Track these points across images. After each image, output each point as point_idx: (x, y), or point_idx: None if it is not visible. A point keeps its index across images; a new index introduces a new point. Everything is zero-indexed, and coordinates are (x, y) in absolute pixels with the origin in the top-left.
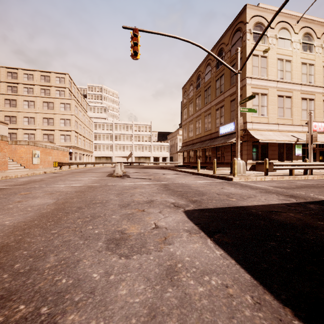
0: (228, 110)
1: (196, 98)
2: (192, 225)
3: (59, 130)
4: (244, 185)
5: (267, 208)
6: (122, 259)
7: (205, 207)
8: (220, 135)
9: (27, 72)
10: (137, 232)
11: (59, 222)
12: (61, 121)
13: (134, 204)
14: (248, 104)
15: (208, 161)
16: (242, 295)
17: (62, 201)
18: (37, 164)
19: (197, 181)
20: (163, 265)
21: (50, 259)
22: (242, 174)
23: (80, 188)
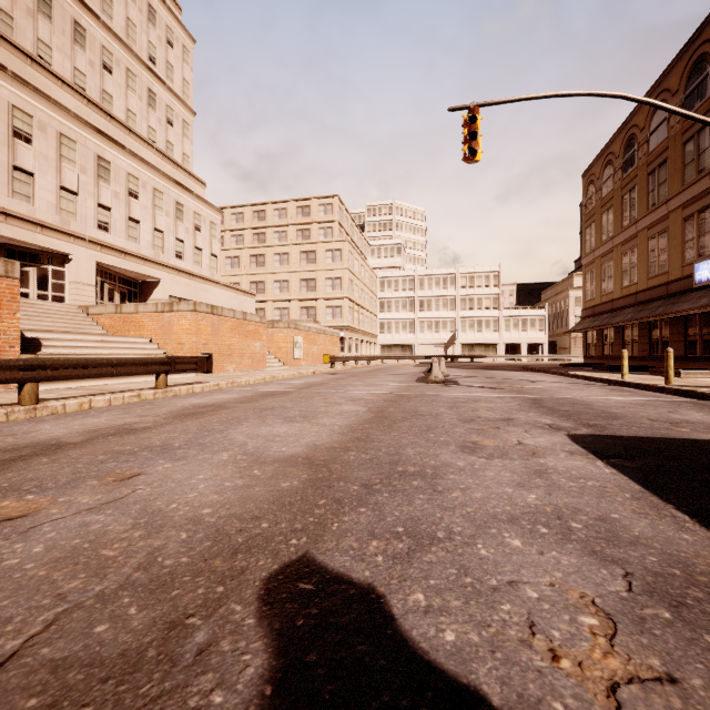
0: None
1: (621, 197)
2: (577, 448)
3: (325, 298)
4: None
5: None
6: (482, 459)
7: (610, 433)
8: (699, 285)
9: (278, 206)
10: (494, 445)
11: (393, 428)
12: (326, 282)
13: (481, 420)
14: None
15: (659, 354)
16: (621, 493)
17: (376, 409)
18: (299, 359)
19: (612, 398)
20: (530, 468)
21: (409, 451)
22: None
23: (386, 396)
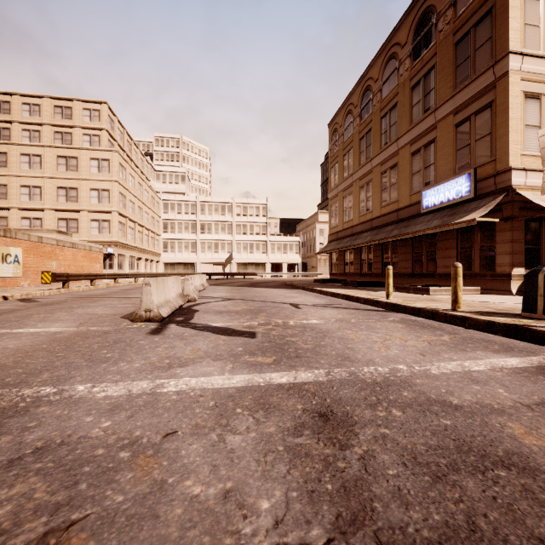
0: (447, 148)
1: (359, 139)
2: None
3: (89, 211)
4: None
5: None
6: None
7: None
8: (426, 210)
9: (29, 101)
10: None
11: None
12: (91, 193)
13: None
14: (513, 121)
15: None
16: None
17: None
18: (15, 278)
19: (468, 367)
20: None
21: None
22: None
23: None
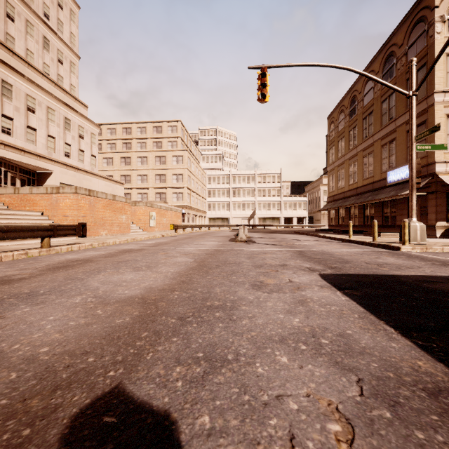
0: (402, 145)
1: (349, 131)
2: (325, 283)
3: (172, 187)
4: (413, 256)
5: (424, 278)
6: (265, 294)
7: (344, 272)
8: (389, 184)
9: (140, 125)
10: (274, 283)
11: (209, 273)
12: (173, 177)
13: (267, 266)
14: (438, 133)
15: (368, 224)
16: (352, 314)
17: (200, 260)
18: (153, 227)
19: (344, 250)
20: (296, 298)
21: (217, 289)
22: (420, 243)
23: (208, 251)
